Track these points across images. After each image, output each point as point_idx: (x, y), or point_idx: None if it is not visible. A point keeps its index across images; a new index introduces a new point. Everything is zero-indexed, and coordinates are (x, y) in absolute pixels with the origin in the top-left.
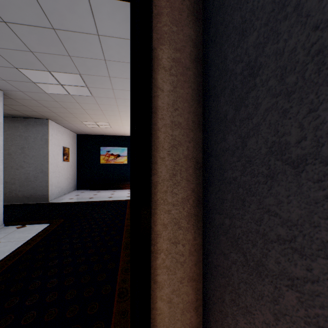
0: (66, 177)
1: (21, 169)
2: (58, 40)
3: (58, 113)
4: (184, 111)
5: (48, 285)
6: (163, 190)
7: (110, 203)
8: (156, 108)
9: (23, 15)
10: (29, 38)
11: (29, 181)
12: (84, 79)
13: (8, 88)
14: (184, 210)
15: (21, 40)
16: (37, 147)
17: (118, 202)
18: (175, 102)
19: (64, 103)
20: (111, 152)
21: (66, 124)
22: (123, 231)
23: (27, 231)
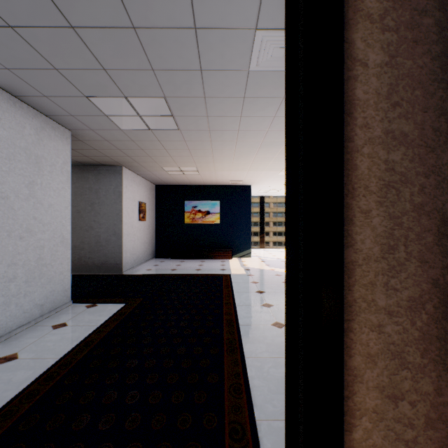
0: (142, 241)
1: (91, 230)
2: (139, 45)
3: (134, 157)
4: (413, 107)
5: (127, 400)
6: (367, 282)
7: (200, 279)
8: (351, 104)
9: (95, 11)
10: (102, 48)
11: (100, 245)
12: (170, 104)
13: (77, 126)
14: (414, 326)
15: (92, 54)
16: (109, 202)
17: (209, 277)
18: (393, 88)
19: (142, 142)
20: (199, 209)
21: (142, 172)
22: (222, 323)
23: (99, 312)
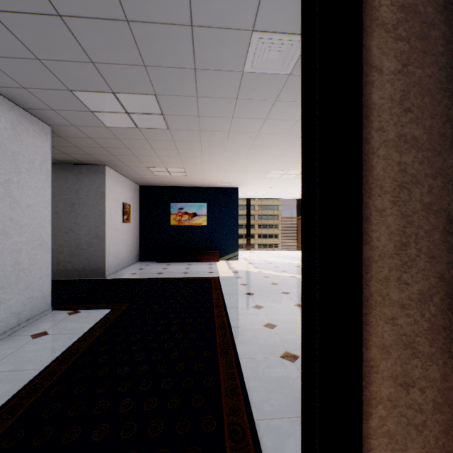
0: (126, 243)
1: (71, 233)
2: (132, 40)
3: (119, 156)
4: (422, 113)
5: (121, 408)
6: (382, 277)
7: (188, 282)
8: (368, 108)
9: (86, 0)
10: (91, 40)
11: (81, 249)
12: (161, 102)
13: (58, 122)
14: (423, 318)
15: (80, 45)
16: (90, 203)
17: (197, 280)
18: (405, 94)
19: (128, 141)
20: (185, 210)
21: (127, 172)
22: (214, 326)
23: (83, 319)
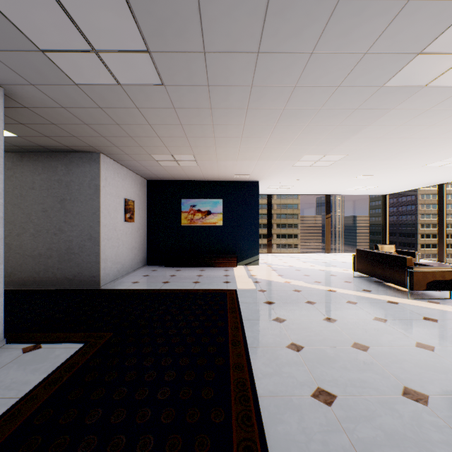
0: (130, 246)
1: (61, 234)
2: None
3: (111, 138)
4: None
5: None
6: None
7: (197, 296)
8: None
9: None
10: None
11: (72, 253)
12: (139, 19)
13: (7, 77)
14: None
15: None
16: (83, 198)
17: (209, 293)
18: None
19: (115, 111)
20: (198, 208)
21: (128, 162)
22: (229, 392)
23: (36, 363)
